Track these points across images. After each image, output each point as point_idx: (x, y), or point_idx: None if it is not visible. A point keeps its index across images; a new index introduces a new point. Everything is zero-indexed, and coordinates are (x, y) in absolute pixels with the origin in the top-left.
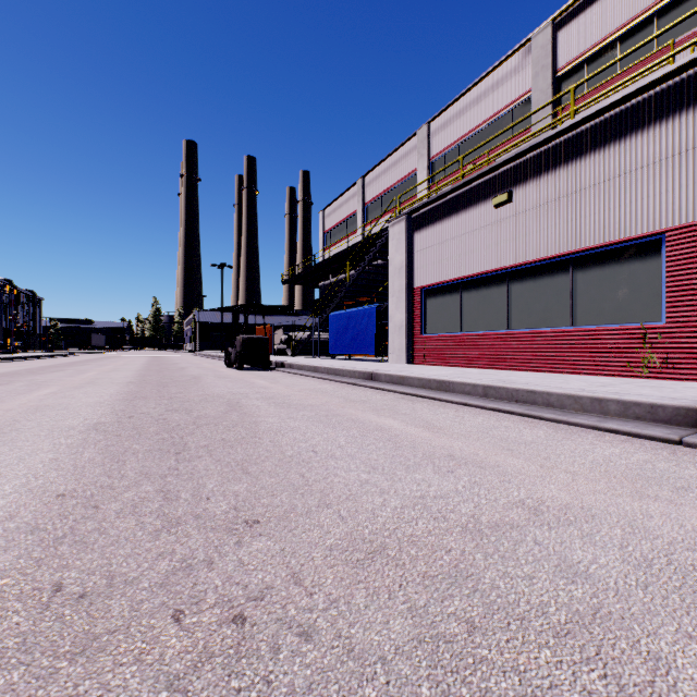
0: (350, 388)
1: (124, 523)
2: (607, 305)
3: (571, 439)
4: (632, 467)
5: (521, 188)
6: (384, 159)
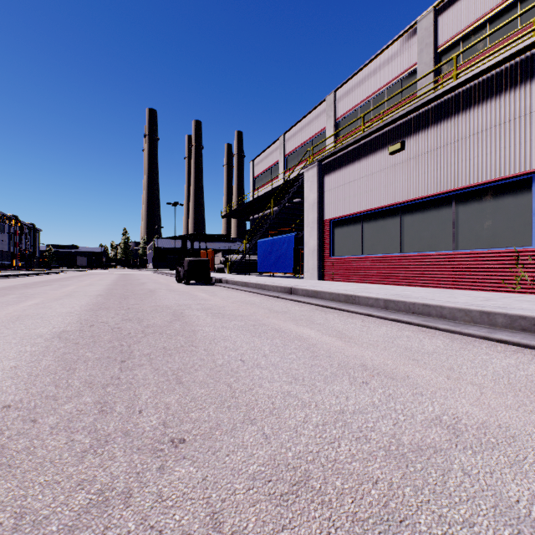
0: (273, 300)
1: (55, 441)
2: (484, 233)
3: (467, 349)
4: (532, 379)
5: (411, 139)
6: (300, 120)
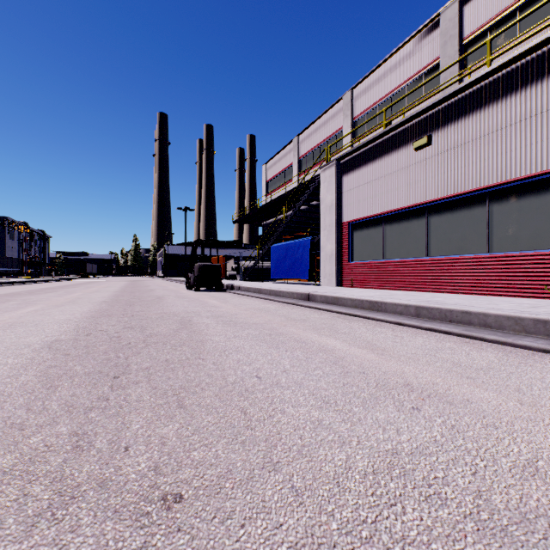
0: (289, 307)
1: (2, 495)
2: (522, 233)
3: (529, 364)
4: None
5: (439, 132)
6: (315, 120)
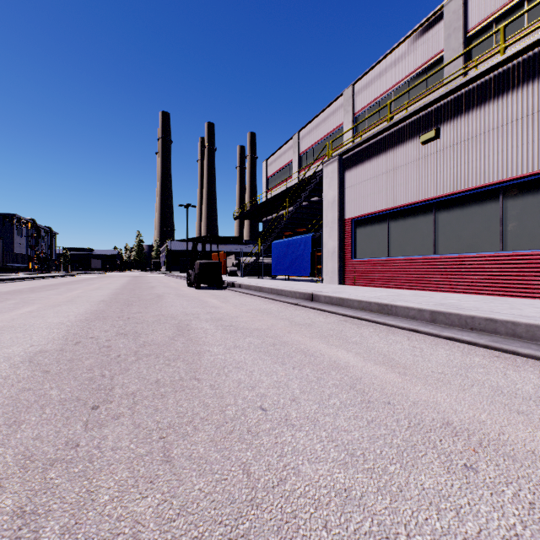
0: (292, 308)
1: None
2: None
3: None
4: None
5: (448, 125)
6: (316, 117)
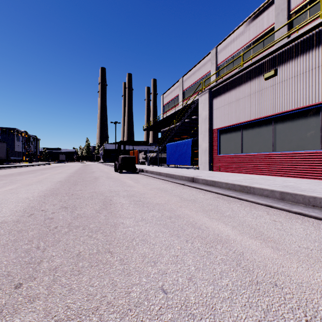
0: (181, 187)
1: None
2: None
3: None
4: None
5: (283, 67)
6: (193, 67)
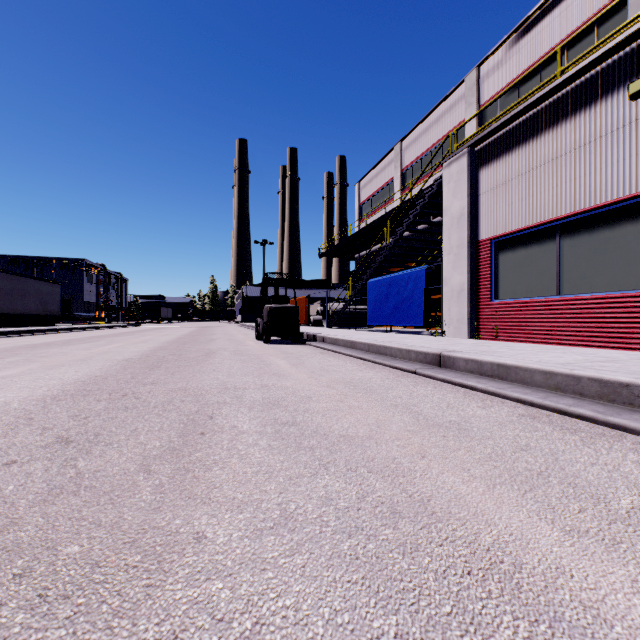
0: (408, 380)
1: None
2: None
3: None
4: None
5: None
6: (425, 118)
